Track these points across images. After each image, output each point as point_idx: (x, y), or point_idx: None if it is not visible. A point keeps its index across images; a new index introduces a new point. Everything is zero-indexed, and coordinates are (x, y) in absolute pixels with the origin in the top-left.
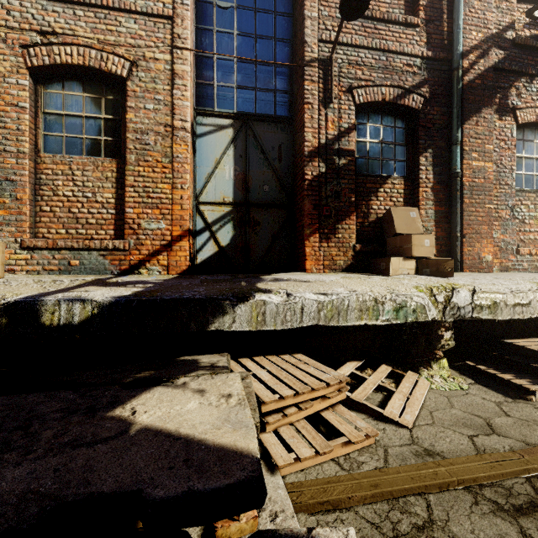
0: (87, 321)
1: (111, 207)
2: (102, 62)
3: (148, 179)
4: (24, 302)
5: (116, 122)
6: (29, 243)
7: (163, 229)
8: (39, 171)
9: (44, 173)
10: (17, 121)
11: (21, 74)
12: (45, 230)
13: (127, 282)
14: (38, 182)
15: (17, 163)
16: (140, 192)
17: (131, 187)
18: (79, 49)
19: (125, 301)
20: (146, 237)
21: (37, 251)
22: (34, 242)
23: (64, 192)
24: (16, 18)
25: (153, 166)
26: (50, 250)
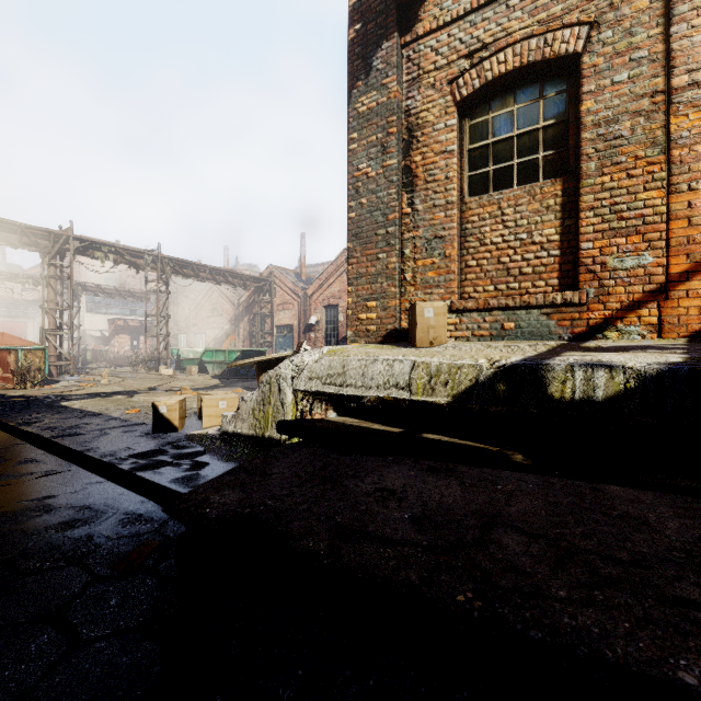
0: (618, 398)
1: (553, 246)
2: (546, 48)
3: (618, 191)
4: (524, 365)
5: (559, 126)
6: (458, 305)
7: (648, 266)
8: (463, 221)
9: (470, 222)
10: (445, 169)
11: (449, 114)
12: (471, 289)
13: (619, 346)
14: (463, 234)
15: (445, 216)
16: (605, 214)
17: (589, 210)
18: (514, 48)
19: (689, 370)
20: (616, 282)
21: (465, 314)
22: (464, 303)
23: (491, 239)
24: (443, 54)
25: (628, 169)
26: (479, 312)
